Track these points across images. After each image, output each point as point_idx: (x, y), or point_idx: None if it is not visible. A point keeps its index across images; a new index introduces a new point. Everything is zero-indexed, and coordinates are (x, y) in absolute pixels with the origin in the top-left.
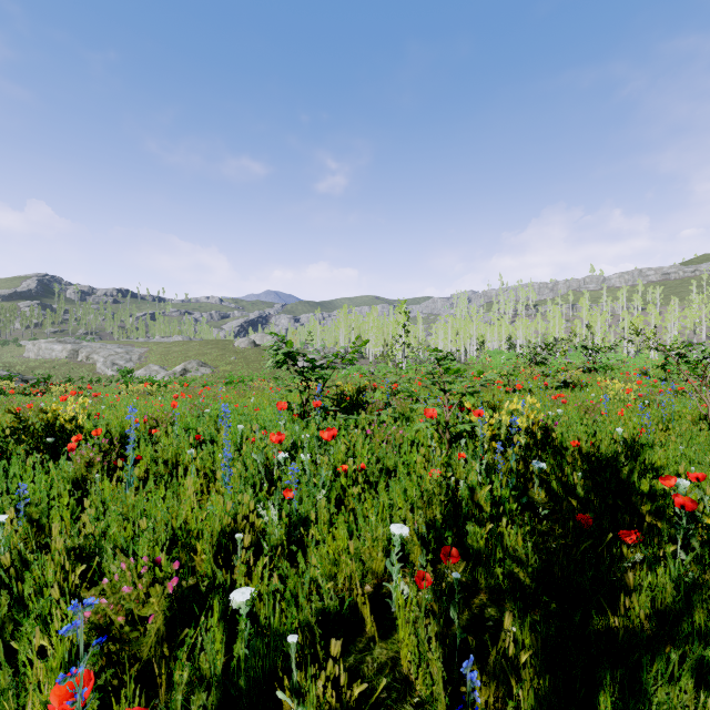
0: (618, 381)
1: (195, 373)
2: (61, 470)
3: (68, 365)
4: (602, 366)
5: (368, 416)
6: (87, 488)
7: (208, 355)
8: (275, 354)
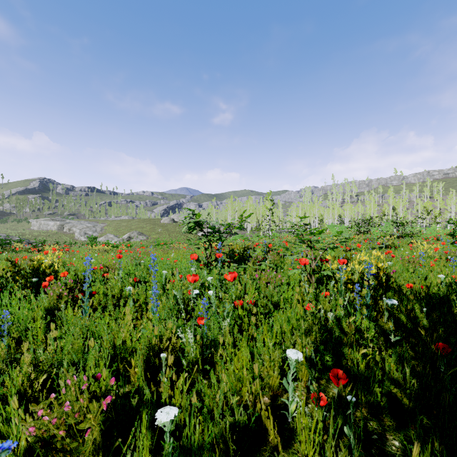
0: (420, 244)
1: (136, 239)
2: (39, 301)
3: (57, 234)
4: (409, 234)
5: (252, 266)
6: (57, 314)
7: (144, 228)
8: (188, 222)
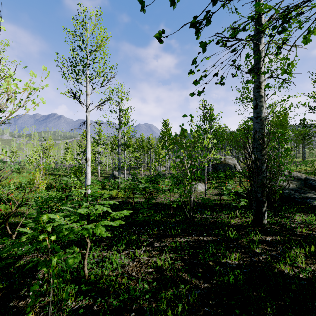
0: None
1: None
2: None
3: None
4: None
5: None
6: None
7: None
8: None
